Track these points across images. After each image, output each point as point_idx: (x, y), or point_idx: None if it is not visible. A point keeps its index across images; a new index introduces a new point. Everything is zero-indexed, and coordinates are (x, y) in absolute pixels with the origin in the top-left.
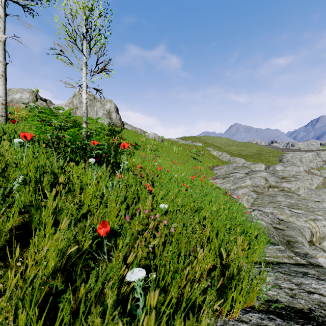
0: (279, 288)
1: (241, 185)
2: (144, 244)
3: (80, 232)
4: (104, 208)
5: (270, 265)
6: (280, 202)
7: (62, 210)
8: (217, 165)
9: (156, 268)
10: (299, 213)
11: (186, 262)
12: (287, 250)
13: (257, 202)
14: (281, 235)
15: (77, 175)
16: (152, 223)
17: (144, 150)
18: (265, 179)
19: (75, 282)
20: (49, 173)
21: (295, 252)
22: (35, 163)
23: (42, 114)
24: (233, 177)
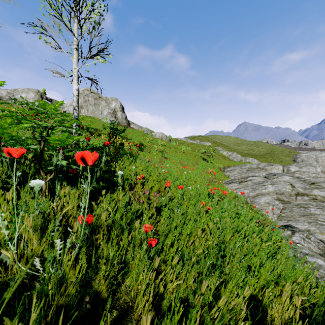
0: None
1: (262, 192)
2: None
3: None
4: None
5: None
6: (317, 216)
7: None
8: (228, 166)
9: None
10: None
11: None
12: None
13: (286, 214)
14: None
15: None
16: None
17: (150, 150)
18: (290, 185)
19: None
20: None
21: None
22: None
23: None
24: (251, 182)
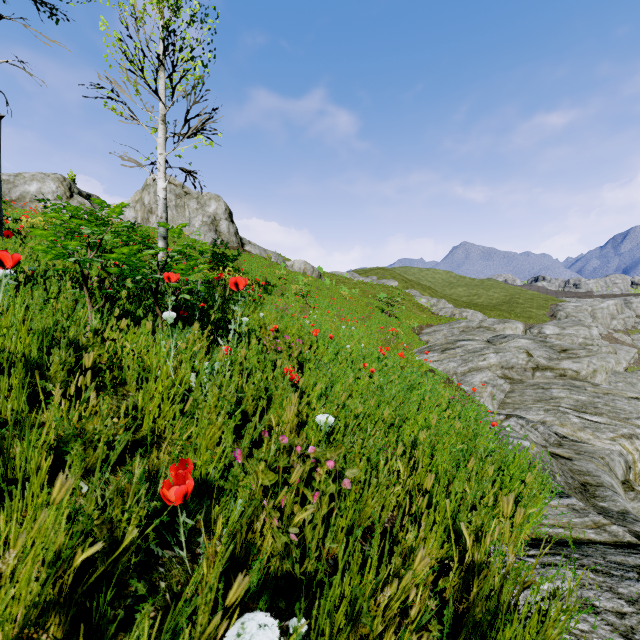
0: (593, 612)
1: (479, 365)
2: (278, 524)
3: (115, 498)
4: (190, 423)
5: (562, 548)
6: (560, 401)
7: (84, 434)
8: (429, 325)
9: (307, 580)
10: (599, 423)
11: (383, 569)
12: (590, 510)
13: (513, 400)
14: (567, 470)
15: (133, 349)
16: (298, 470)
17: (283, 294)
18: (526, 353)
19: (98, 633)
20: (63, 345)
21: (600, 510)
22: (38, 323)
23: (58, 215)
24: (462, 349)
